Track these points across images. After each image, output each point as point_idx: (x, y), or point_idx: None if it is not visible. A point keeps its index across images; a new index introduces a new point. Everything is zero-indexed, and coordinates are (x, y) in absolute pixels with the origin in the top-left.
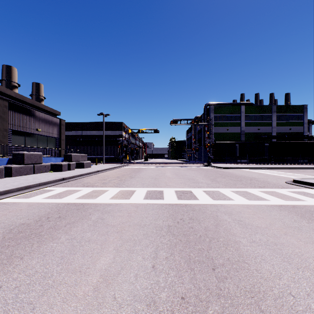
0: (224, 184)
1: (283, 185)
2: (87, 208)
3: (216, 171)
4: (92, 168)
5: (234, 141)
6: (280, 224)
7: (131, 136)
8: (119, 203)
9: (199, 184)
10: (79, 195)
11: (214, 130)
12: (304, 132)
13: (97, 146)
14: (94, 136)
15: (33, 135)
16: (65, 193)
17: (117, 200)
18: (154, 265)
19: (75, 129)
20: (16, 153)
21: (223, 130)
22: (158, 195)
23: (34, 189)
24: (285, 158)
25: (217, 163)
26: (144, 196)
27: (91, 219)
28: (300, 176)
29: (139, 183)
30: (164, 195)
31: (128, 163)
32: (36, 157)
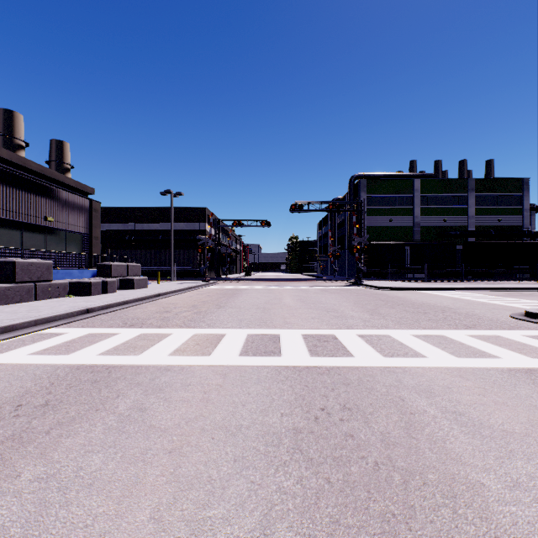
0: (396, 321)
1: (509, 323)
2: (116, 378)
3: (374, 294)
4: (149, 289)
5: (402, 241)
6: None
7: (222, 233)
8: (188, 366)
9: (349, 320)
10: (108, 346)
11: (366, 222)
12: (524, 225)
13: (162, 251)
14: (157, 232)
15: (38, 228)
16: (82, 340)
17: (184, 358)
18: None
19: (122, 220)
20: (0, 261)
21: (383, 221)
22: (270, 344)
23: (22, 333)
24: (491, 271)
25: (373, 279)
26: (241, 349)
27: (115, 409)
28: (532, 304)
29: (233, 319)
30: (282, 344)
31: (215, 280)
32: (40, 269)
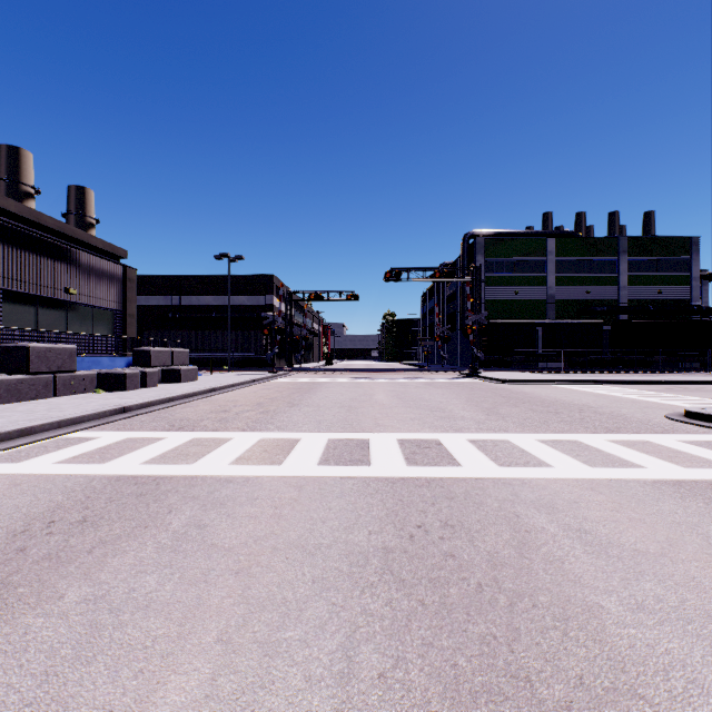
0: (518, 423)
1: (663, 425)
2: (166, 491)
3: (494, 389)
4: (200, 382)
5: (531, 320)
6: (698, 542)
7: (295, 308)
8: (255, 477)
9: (458, 422)
10: (153, 453)
11: (485, 295)
12: (692, 298)
13: (216, 332)
14: (209, 307)
15: (57, 303)
16: (119, 446)
17: (249, 467)
18: (343, 711)
19: (164, 292)
20: (11, 346)
21: (506, 294)
22: (357, 451)
23: (43, 437)
24: (649, 359)
25: (493, 369)
26: (320, 457)
27: (168, 526)
28: (697, 401)
29: (310, 421)
30: (372, 451)
31: (286, 371)
32: (61, 357)
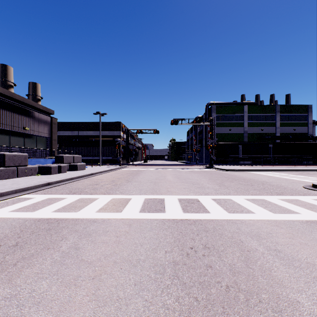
0: (235, 190)
1: (303, 191)
2: (62, 227)
3: (221, 174)
4: (86, 170)
5: (237, 142)
6: None
7: (130, 137)
8: (107, 219)
9: (206, 189)
10: (59, 206)
11: (216, 131)
12: (309, 132)
13: (94, 147)
14: (91, 136)
15: (20, 134)
16: (43, 202)
17: (105, 213)
18: None
19: (71, 129)
20: None
21: (225, 130)
22: (158, 205)
23: (7, 198)
24: (290, 160)
25: (220, 164)
26: (140, 208)
27: (60, 248)
28: (315, 179)
29: (136, 189)
30: (166, 205)
31: (126, 165)
32: (20, 159)
